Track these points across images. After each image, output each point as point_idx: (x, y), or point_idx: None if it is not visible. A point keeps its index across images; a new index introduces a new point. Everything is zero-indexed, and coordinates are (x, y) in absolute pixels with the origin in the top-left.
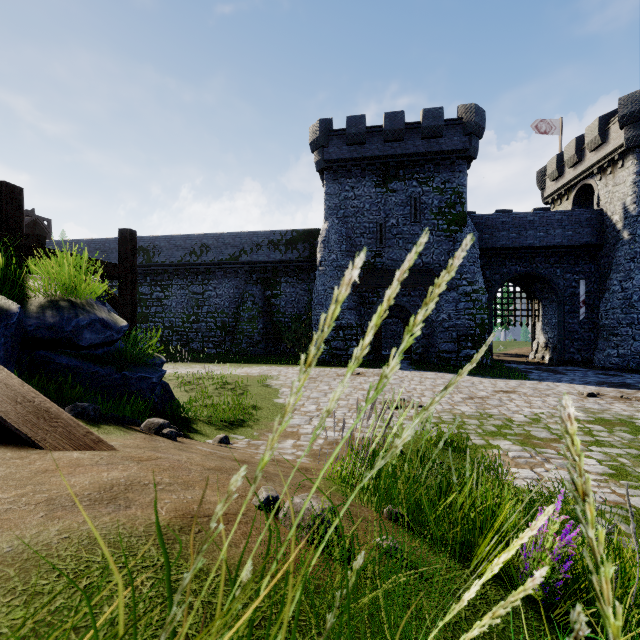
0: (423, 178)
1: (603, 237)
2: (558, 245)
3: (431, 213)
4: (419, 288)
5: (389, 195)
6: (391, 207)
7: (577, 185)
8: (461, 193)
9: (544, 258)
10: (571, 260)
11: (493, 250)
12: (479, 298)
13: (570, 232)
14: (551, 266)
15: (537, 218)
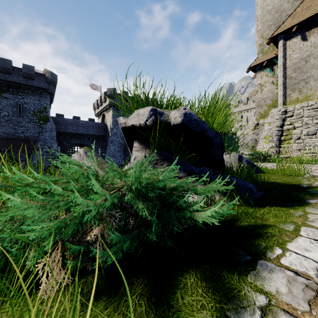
0: (25, 96)
1: (107, 133)
2: (92, 134)
3: (29, 113)
4: (22, 148)
5: (3, 99)
6: (4, 106)
7: (102, 113)
8: (46, 107)
9: (88, 138)
10: (97, 140)
11: (66, 133)
12: (54, 154)
13: (96, 130)
14: (90, 142)
15: (84, 123)
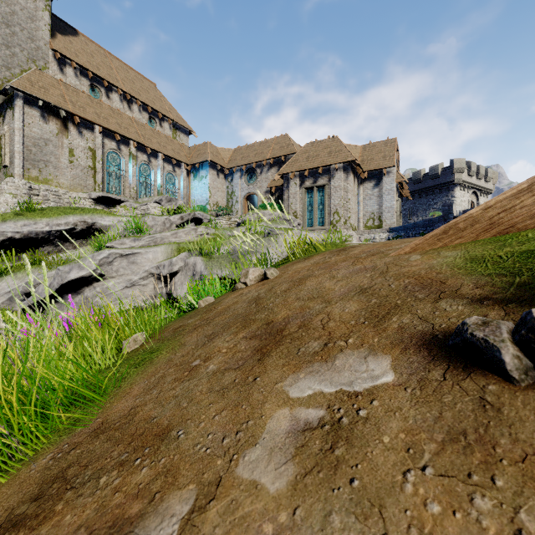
0: None
1: None
2: None
3: None
4: None
5: None
6: None
7: None
8: None
9: None
10: None
11: None
12: None
13: None
14: None
15: None
